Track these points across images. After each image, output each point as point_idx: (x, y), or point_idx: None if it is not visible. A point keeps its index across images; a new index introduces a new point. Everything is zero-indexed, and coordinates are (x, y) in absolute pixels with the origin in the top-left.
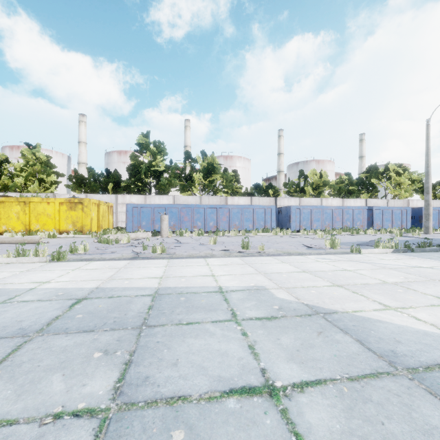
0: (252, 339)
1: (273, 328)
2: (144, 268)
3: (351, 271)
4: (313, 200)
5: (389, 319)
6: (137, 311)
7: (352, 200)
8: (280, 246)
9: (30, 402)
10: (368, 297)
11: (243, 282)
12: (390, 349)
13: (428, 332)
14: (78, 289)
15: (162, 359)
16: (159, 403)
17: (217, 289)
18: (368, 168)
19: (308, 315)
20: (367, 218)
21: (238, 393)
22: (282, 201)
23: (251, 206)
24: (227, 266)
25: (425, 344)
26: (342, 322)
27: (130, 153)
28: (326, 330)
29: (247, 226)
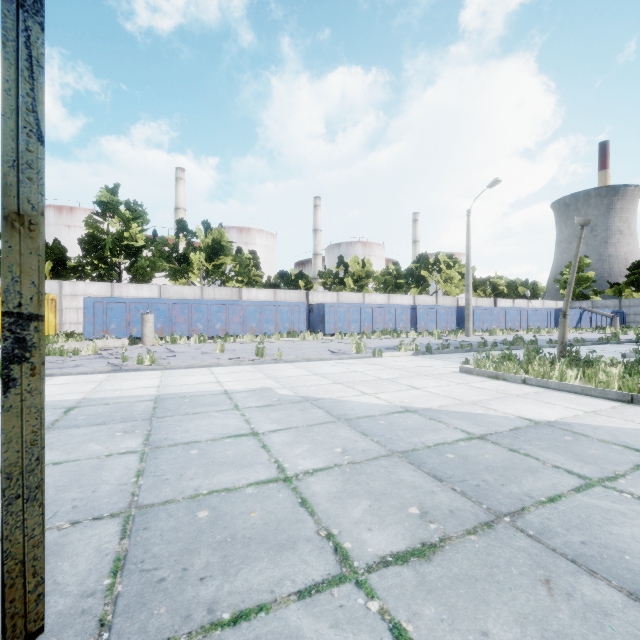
0: (249, 417)
1: (267, 410)
2: (133, 380)
3: (359, 372)
4: (353, 295)
5: (359, 400)
6: (142, 410)
7: (399, 296)
8: (302, 352)
9: (81, 454)
10: (356, 389)
11: (250, 386)
12: (344, 413)
13: (378, 404)
14: (60, 401)
15: (176, 431)
16: (179, 445)
17: (222, 392)
18: (419, 257)
19: (299, 402)
20: (411, 318)
21: (233, 437)
22: (316, 296)
23: (273, 303)
24: (235, 374)
25: (369, 409)
26: (323, 403)
27: (80, 212)
28: (308, 408)
29: (268, 329)
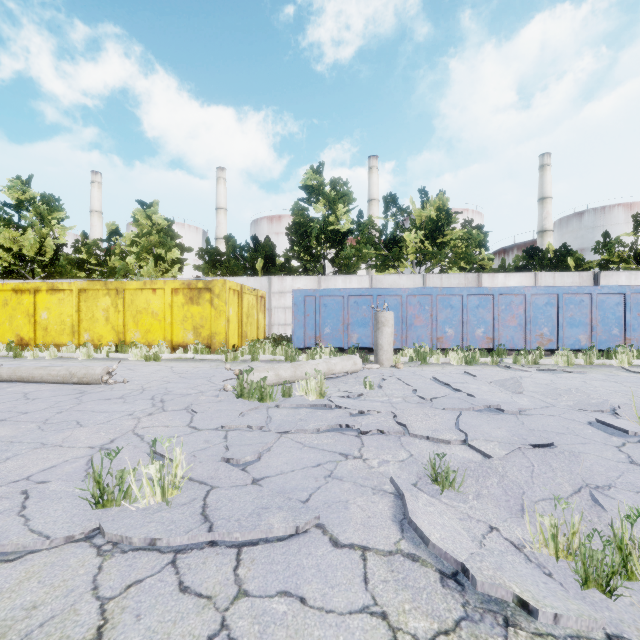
0: None
1: None
2: None
3: None
4: None
5: None
6: None
7: None
8: None
9: None
10: None
11: None
12: None
13: None
14: None
15: None
16: None
17: None
18: None
19: None
20: None
21: None
22: (614, 280)
23: (584, 289)
24: None
25: None
26: None
27: (286, 219)
28: None
29: (574, 339)
